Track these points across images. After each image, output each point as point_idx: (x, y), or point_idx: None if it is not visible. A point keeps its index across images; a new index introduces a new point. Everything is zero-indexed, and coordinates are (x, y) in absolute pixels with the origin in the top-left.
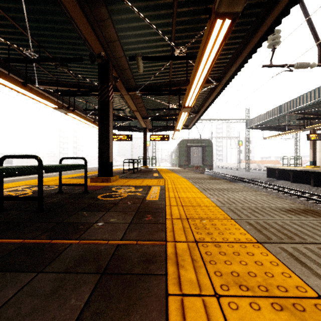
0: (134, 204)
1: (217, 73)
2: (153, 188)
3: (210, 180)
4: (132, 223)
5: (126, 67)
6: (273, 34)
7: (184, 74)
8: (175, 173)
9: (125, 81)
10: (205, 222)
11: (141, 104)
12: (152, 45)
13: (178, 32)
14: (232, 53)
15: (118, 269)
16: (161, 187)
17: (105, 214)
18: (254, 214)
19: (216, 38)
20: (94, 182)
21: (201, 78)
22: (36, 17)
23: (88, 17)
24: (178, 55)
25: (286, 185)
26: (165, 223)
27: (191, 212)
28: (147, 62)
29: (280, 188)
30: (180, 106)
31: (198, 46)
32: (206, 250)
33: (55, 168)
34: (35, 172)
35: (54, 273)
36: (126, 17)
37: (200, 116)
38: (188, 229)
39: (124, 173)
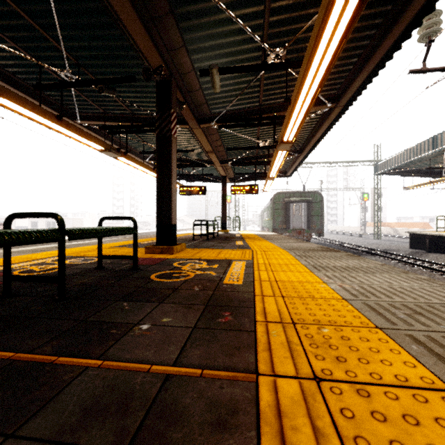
0: (204, 291)
1: (333, 90)
2: (235, 264)
3: (324, 253)
4: (198, 329)
5: (196, 87)
6: (428, 19)
7: (281, 94)
8: (267, 240)
9: (195, 108)
10: (328, 332)
11: (218, 142)
12: (234, 51)
13: (274, 27)
14: (359, 54)
15: (158, 442)
16: (247, 263)
17: (155, 308)
18: (418, 318)
19: (337, 21)
20: (149, 253)
21: (310, 94)
22: (71, 22)
23: (140, 13)
24: (273, 63)
25: (443, 261)
26: (255, 332)
27: (300, 309)
28: (226, 78)
29: (433, 265)
30: (275, 141)
31: (304, 48)
32: (342, 402)
33: (86, 232)
34: (52, 238)
35: (34, 441)
36: (194, 9)
37: (305, 156)
38: (298, 347)
39: (194, 240)
